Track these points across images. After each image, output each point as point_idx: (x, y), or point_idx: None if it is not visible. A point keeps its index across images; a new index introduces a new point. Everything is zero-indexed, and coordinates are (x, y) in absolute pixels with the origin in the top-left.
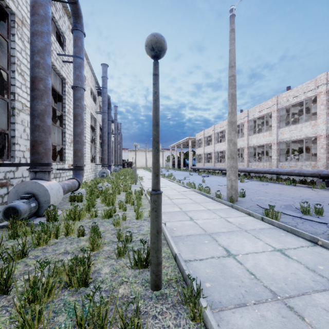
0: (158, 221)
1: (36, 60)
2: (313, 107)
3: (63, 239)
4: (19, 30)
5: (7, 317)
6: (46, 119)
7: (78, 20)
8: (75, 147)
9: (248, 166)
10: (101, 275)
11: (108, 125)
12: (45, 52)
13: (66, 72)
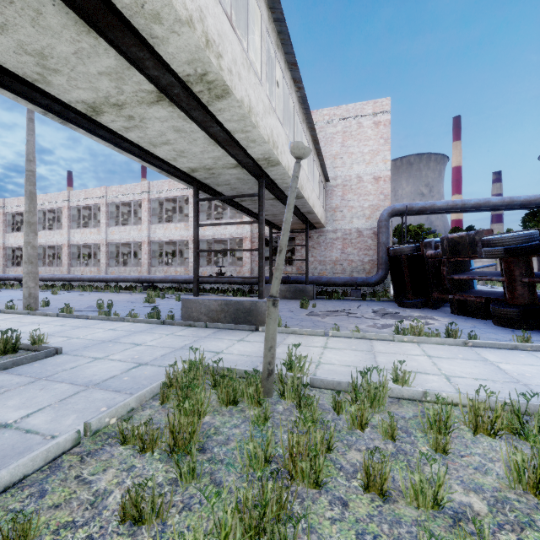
0: None
1: None
2: None
3: None
4: None
5: None
6: None
7: None
8: None
9: (70, 272)
10: None
11: None
12: None
13: None
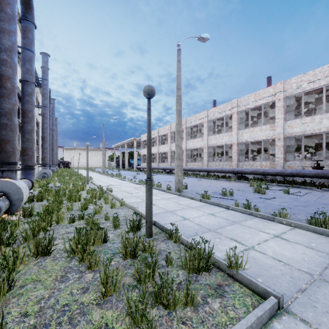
0: (151, 196)
1: (2, 58)
2: (230, 121)
3: (56, 226)
4: None
5: (63, 262)
6: (13, 118)
7: (29, 11)
8: (24, 145)
9: (186, 165)
10: (109, 238)
11: None
12: (12, 51)
13: None
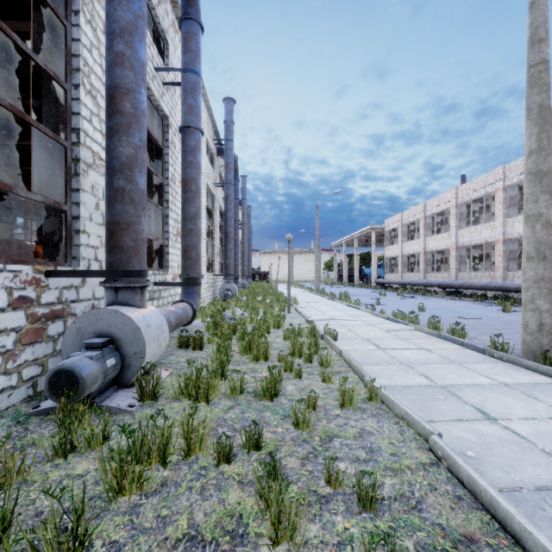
0: None
1: (117, 50)
2: None
3: (179, 468)
4: (88, 4)
5: None
6: (136, 176)
7: (192, 1)
8: (185, 242)
9: (505, 278)
10: None
11: (234, 207)
12: (135, 33)
13: (169, 105)
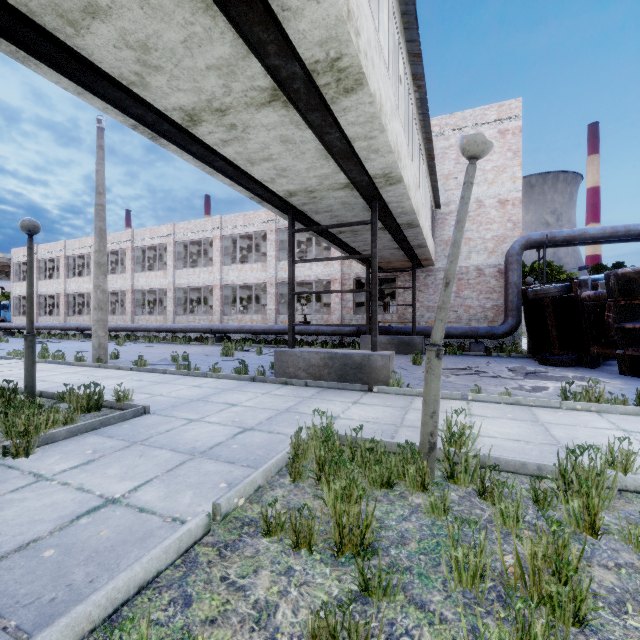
0: (34, 355)
1: None
2: None
3: None
4: None
5: None
6: None
7: None
8: None
9: (134, 321)
10: None
11: None
12: None
13: None
